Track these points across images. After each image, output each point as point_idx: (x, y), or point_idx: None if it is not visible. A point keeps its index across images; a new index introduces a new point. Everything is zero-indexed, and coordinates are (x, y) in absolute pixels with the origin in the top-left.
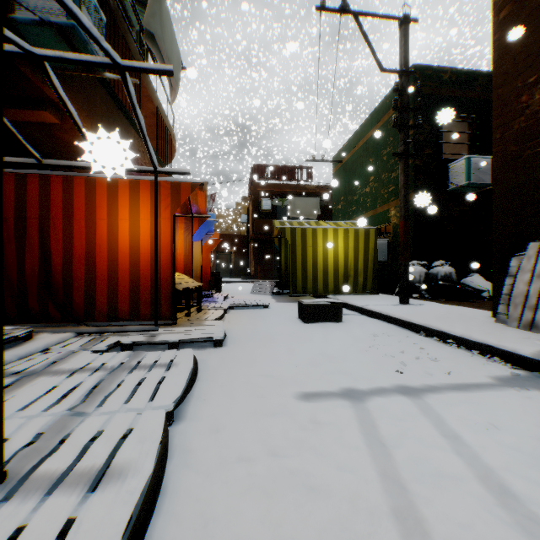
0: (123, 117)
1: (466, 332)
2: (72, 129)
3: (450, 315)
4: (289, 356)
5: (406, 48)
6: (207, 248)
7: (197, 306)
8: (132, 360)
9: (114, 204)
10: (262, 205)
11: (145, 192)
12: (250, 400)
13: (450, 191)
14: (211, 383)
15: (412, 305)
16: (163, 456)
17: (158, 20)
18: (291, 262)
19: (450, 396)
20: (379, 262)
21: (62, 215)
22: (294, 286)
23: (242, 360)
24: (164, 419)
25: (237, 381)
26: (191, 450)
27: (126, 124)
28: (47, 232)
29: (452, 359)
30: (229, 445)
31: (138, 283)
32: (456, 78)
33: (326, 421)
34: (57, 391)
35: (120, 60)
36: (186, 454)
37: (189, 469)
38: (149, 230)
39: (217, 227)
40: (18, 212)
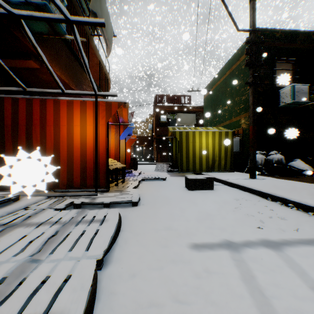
0: (79, 66)
1: (302, 199)
2: (47, 72)
3: (286, 186)
4: (182, 214)
5: (253, 15)
6: (129, 144)
7: (122, 179)
8: (78, 216)
9: (71, 116)
10: (161, 118)
11: (90, 108)
12: (157, 249)
13: (281, 107)
14: (130, 234)
15: (258, 179)
16: (91, 304)
17: (98, 4)
18: (179, 152)
19: (303, 249)
20: (234, 152)
21: (39, 123)
22: (181, 167)
23: (150, 216)
24: (94, 268)
25: (147, 233)
26: (113, 293)
27: (80, 70)
28: (31, 133)
29: (295, 218)
30: (143, 289)
31: (85, 165)
32: (284, 36)
33: (213, 269)
34: (25, 240)
35: (69, 15)
36: (110, 296)
37: (111, 313)
38: (92, 132)
39: (134, 132)
40: (13, 121)
